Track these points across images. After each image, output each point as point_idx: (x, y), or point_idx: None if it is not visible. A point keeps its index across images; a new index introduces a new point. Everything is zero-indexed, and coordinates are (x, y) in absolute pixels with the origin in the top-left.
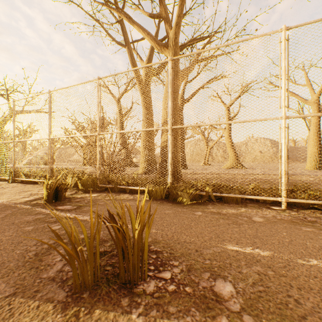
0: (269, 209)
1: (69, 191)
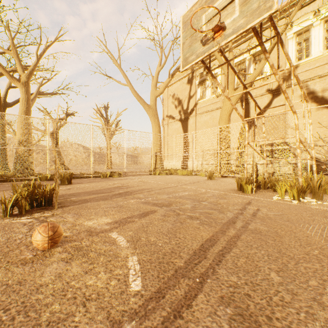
0: (88, 178)
1: None
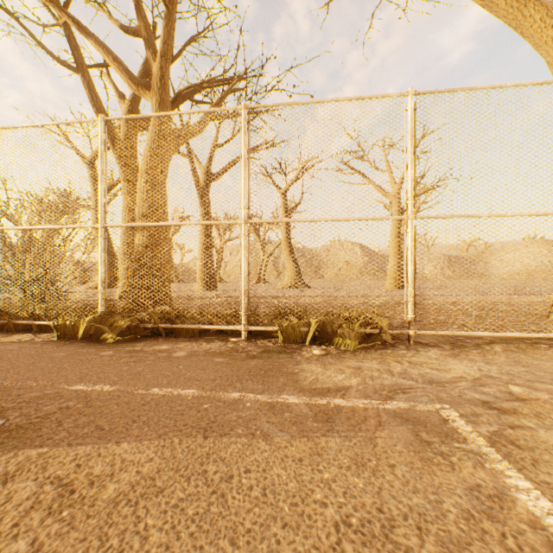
0: (224, 341)
1: None
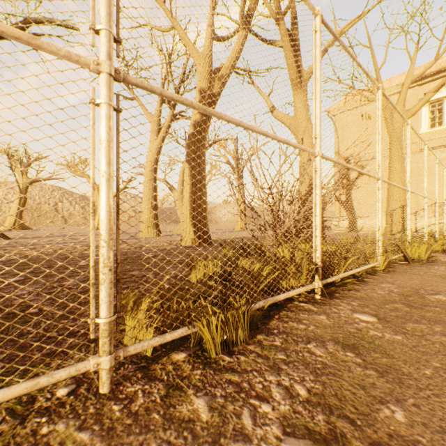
0: None
1: (431, 264)
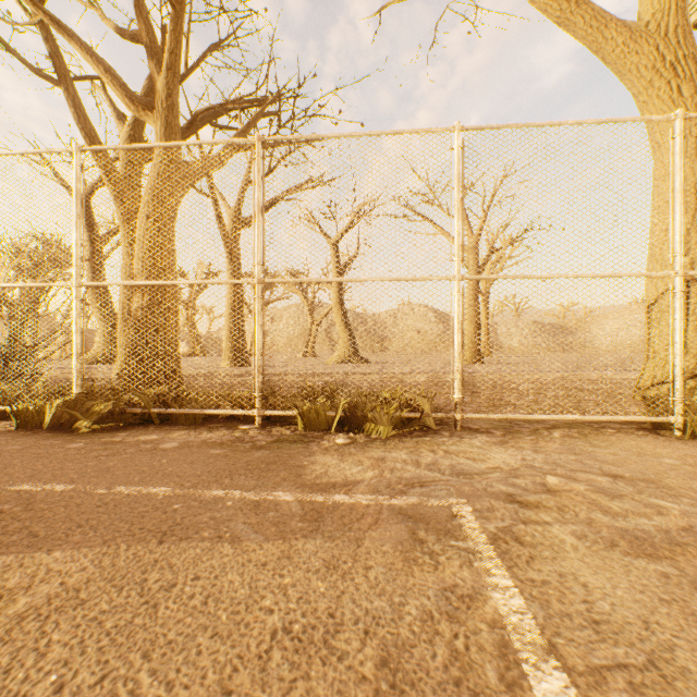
0: (231, 429)
1: None
